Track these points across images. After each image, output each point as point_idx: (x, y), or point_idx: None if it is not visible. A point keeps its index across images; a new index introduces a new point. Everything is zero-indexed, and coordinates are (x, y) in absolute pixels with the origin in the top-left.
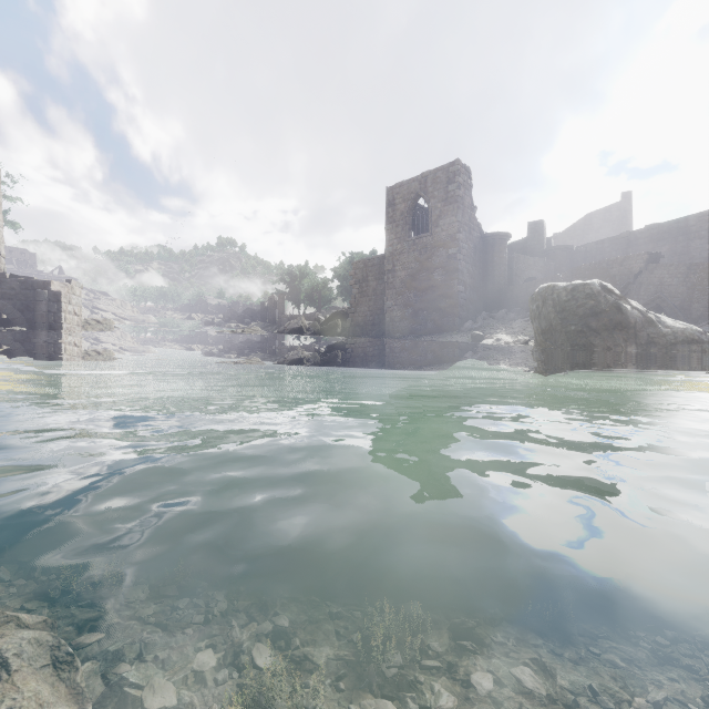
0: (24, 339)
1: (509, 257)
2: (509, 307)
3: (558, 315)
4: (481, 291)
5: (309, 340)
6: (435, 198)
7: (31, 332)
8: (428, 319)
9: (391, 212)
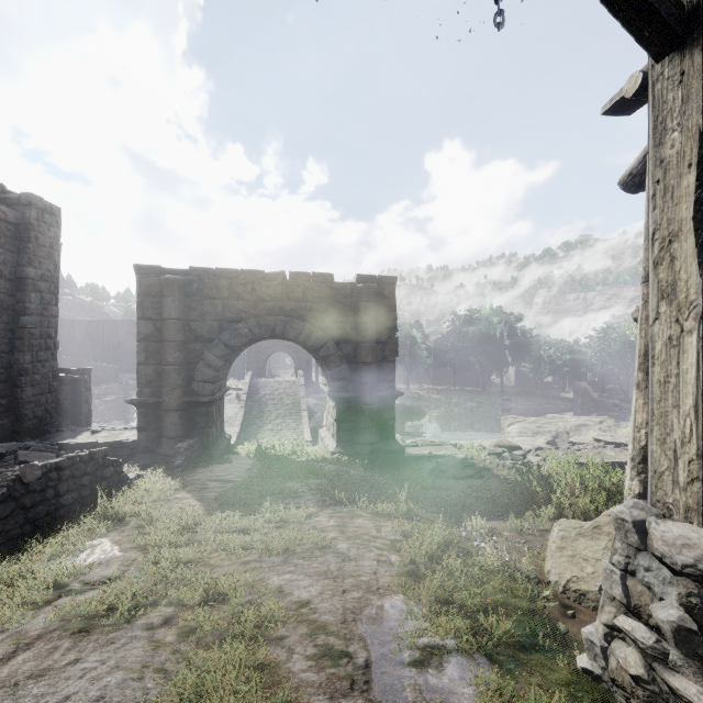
0: None
1: None
2: None
3: None
4: None
5: None
6: None
7: None
8: None
9: None
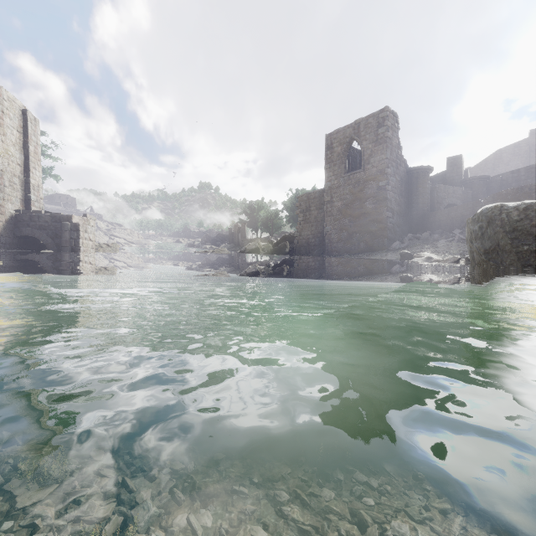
0: (52, 259)
1: (431, 187)
2: (431, 229)
3: (508, 235)
4: (406, 217)
5: (264, 258)
6: (367, 140)
7: (59, 254)
8: (360, 240)
9: (329, 154)
